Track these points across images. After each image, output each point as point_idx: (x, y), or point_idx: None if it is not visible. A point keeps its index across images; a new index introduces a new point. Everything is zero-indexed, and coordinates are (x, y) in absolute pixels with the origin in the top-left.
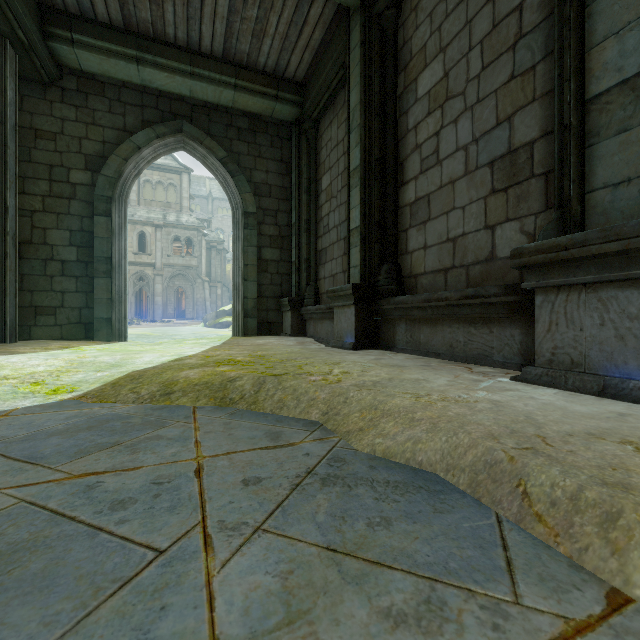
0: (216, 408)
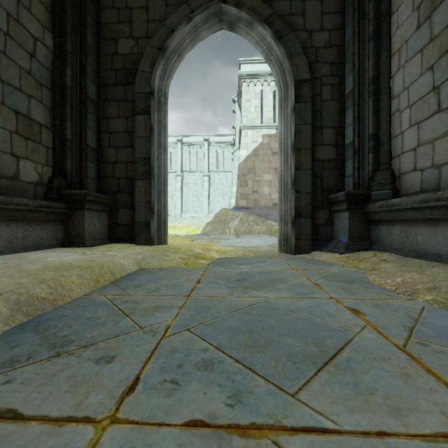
0: None
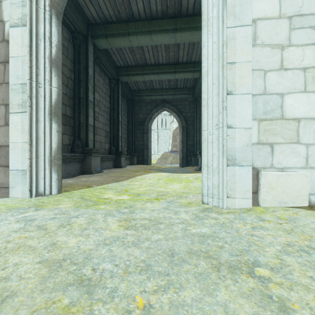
0: None
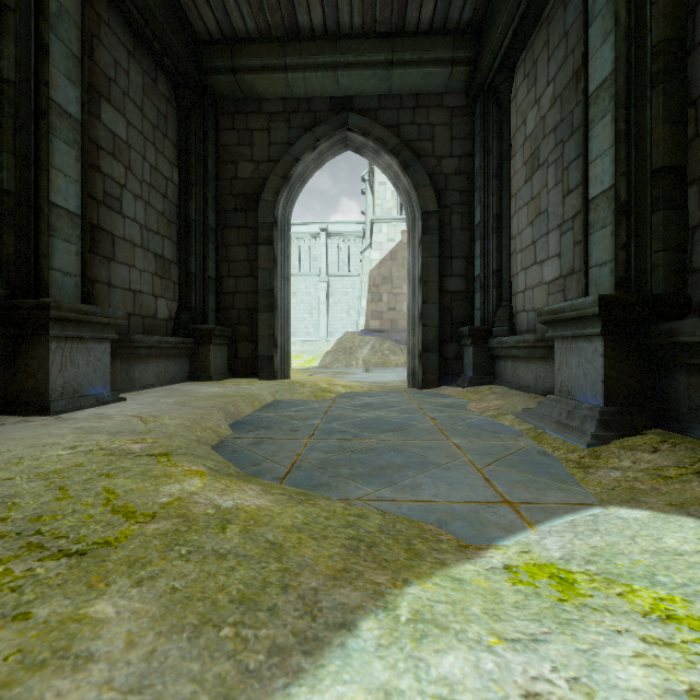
0: (262, 474)
